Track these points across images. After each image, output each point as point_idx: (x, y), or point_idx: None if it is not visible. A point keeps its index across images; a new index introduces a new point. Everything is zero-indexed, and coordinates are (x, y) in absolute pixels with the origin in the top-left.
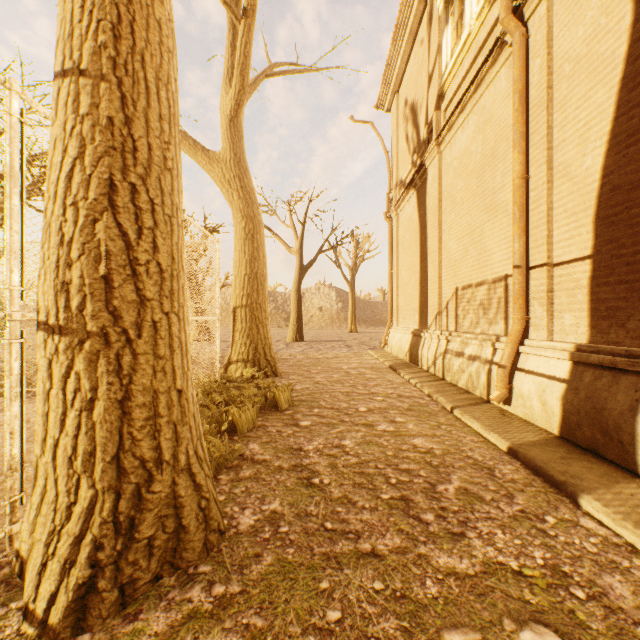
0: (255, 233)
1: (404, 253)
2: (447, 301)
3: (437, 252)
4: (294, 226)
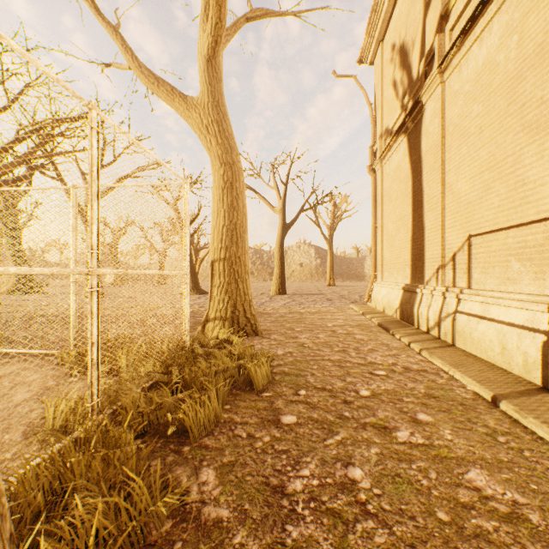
0: (234, 181)
1: (390, 205)
2: (454, 252)
3: (439, 196)
4: (277, 187)
